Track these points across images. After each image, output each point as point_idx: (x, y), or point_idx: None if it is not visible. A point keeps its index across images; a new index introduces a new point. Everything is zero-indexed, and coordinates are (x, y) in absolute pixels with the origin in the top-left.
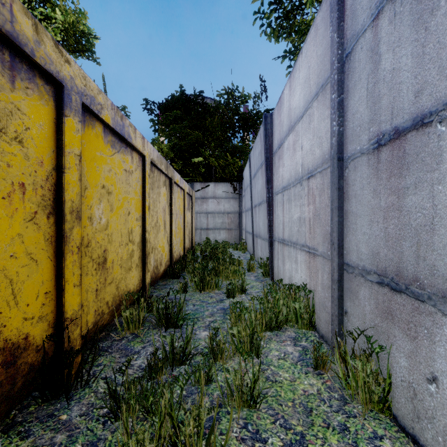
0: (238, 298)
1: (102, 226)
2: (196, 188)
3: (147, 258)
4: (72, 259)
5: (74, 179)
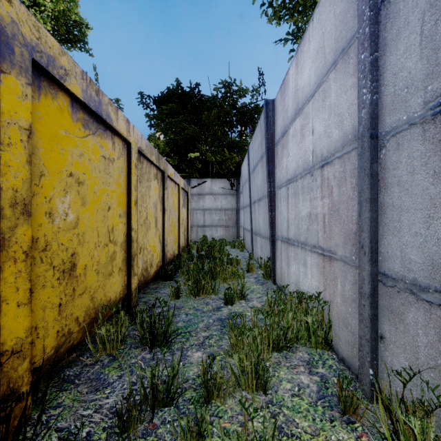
0: (237, 305)
1: (68, 224)
2: (193, 184)
3: (132, 260)
4: (15, 269)
5: (18, 161)
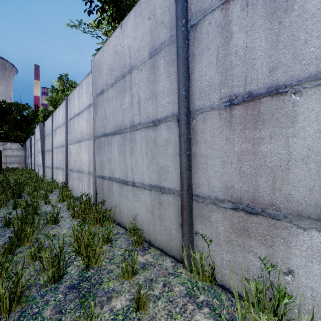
0: None
1: None
2: None
3: None
4: None
5: None
